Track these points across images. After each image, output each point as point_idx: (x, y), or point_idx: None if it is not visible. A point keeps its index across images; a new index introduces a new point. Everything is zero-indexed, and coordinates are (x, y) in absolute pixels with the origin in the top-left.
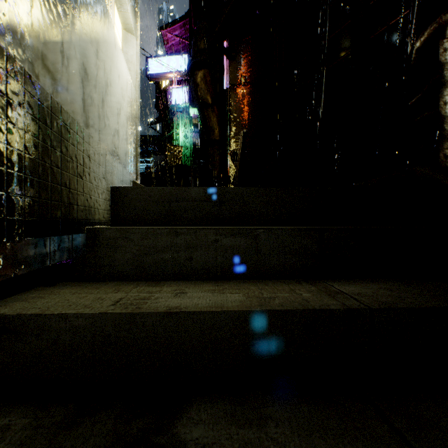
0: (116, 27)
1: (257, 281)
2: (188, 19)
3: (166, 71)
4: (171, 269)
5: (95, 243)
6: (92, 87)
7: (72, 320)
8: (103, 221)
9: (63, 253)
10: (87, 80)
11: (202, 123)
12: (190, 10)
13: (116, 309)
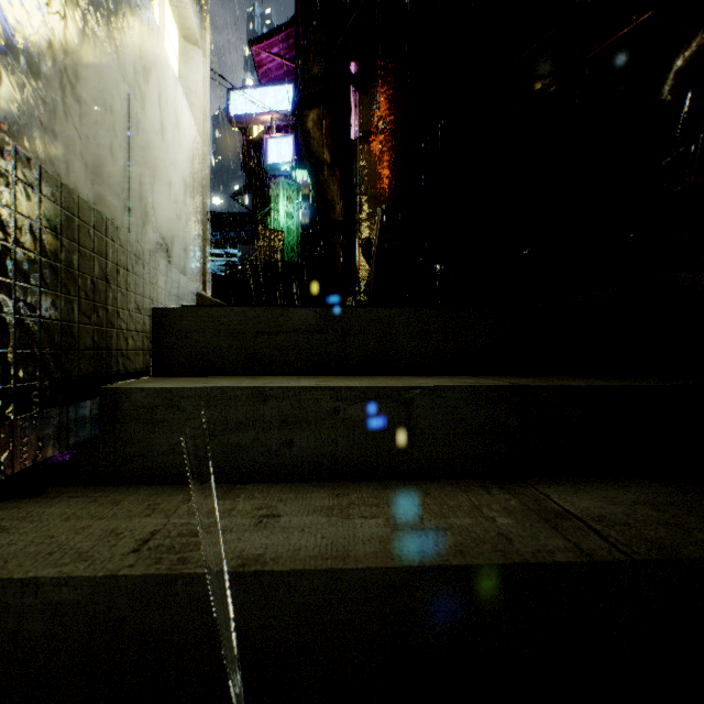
0: (168, 33)
1: (410, 483)
2: (294, 29)
3: (259, 111)
4: (255, 463)
5: (116, 415)
6: (113, 132)
7: (48, 591)
8: (137, 370)
9: (45, 445)
10: (104, 119)
11: (316, 194)
12: (297, 13)
13: (138, 565)
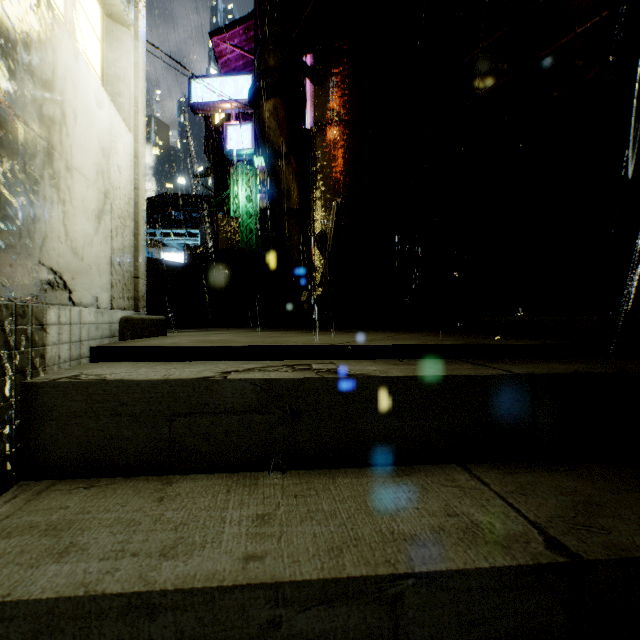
0: (82, 7)
1: None
2: (252, 22)
3: (219, 100)
4: None
5: None
6: None
7: None
8: None
9: None
10: None
11: (272, 182)
12: (255, 7)
13: None
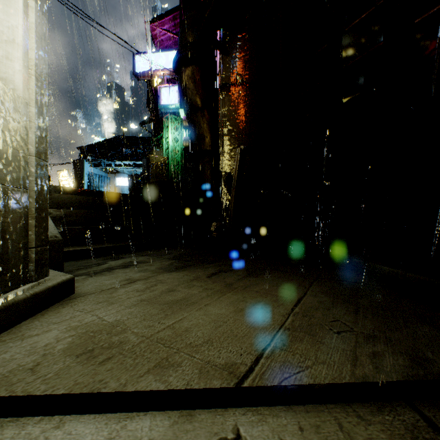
0: None
1: None
2: (178, 13)
3: (155, 69)
4: None
5: None
6: None
7: None
8: None
9: None
10: None
11: (190, 129)
12: (180, 1)
13: None
